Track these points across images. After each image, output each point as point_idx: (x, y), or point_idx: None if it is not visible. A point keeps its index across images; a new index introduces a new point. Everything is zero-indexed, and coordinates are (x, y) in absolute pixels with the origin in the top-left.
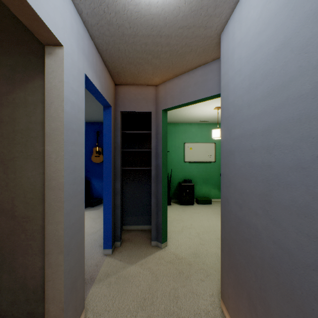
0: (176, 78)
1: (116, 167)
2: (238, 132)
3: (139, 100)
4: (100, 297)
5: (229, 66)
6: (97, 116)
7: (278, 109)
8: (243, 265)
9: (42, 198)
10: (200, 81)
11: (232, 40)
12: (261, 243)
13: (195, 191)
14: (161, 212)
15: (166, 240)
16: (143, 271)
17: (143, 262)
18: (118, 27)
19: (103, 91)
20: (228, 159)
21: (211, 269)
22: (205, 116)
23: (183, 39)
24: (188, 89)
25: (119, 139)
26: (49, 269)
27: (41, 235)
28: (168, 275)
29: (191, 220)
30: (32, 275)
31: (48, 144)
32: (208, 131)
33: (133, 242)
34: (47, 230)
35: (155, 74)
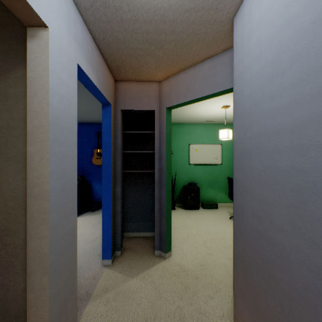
0: (181, 72)
1: (116, 170)
2: (257, 130)
3: (141, 97)
4: (96, 317)
5: (245, 54)
6: (98, 116)
7: (317, 97)
8: (263, 289)
9: (26, 208)
10: (208, 75)
11: (249, 22)
12: (289, 266)
13: (200, 195)
14: (164, 219)
15: (170, 250)
16: (145, 285)
17: (145, 275)
18: (116, 10)
19: (101, 86)
20: (243, 162)
21: (221, 284)
22: (211, 116)
23: (190, 24)
24: (195, 84)
25: (119, 140)
26: (31, 293)
27: (24, 251)
28: (172, 290)
29: (196, 227)
30: (13, 298)
31: (30, 145)
32: (215, 132)
33: (135, 251)
34: (30, 246)
35: (158, 68)
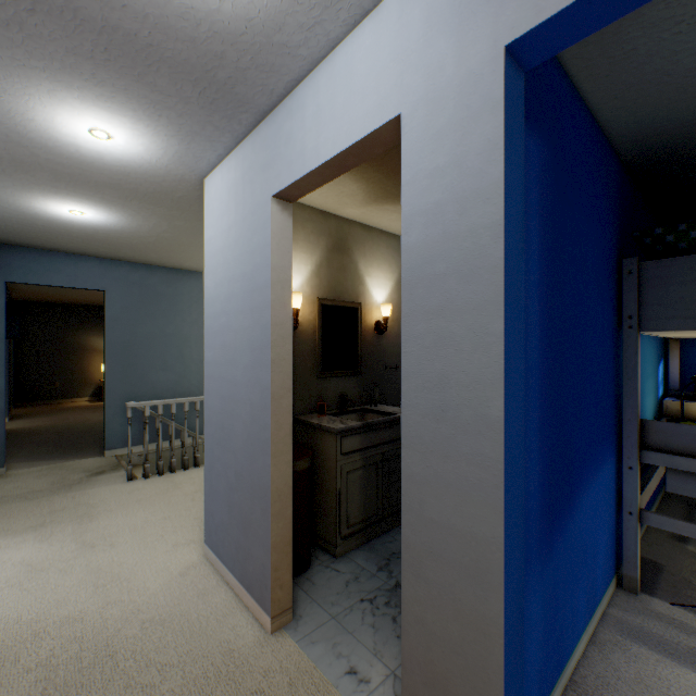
0: None
1: None
2: None
3: None
4: None
5: None
6: None
7: None
8: None
9: None
10: None
11: None
12: None
13: None
14: None
15: None
16: None
17: None
18: None
19: None
20: None
21: None
22: None
23: None
24: None
25: None
26: None
27: None
28: None
29: None
30: None
31: None
32: None
33: None
34: None
35: None
